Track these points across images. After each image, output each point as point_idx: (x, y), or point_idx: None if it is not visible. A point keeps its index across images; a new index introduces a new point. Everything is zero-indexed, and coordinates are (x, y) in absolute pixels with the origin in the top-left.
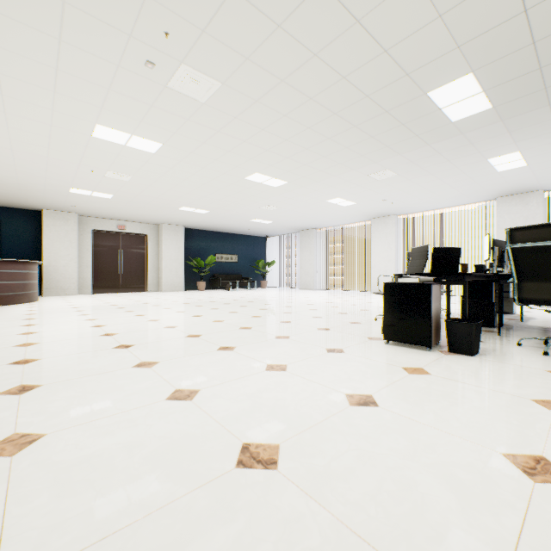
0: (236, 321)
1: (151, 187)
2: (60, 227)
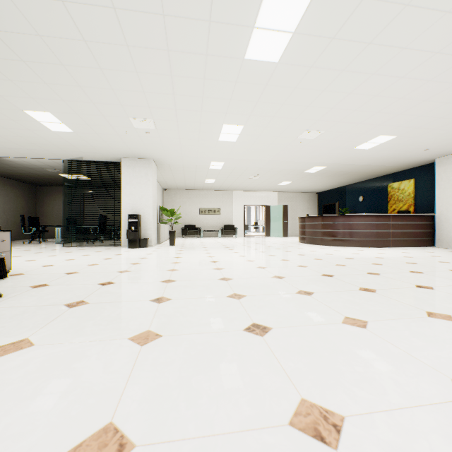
0: (164, 264)
1: (345, 120)
2: (450, 172)
